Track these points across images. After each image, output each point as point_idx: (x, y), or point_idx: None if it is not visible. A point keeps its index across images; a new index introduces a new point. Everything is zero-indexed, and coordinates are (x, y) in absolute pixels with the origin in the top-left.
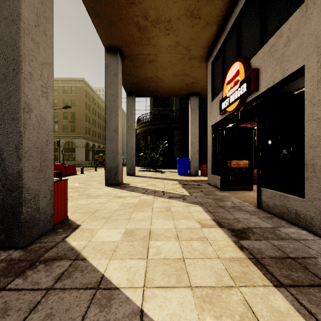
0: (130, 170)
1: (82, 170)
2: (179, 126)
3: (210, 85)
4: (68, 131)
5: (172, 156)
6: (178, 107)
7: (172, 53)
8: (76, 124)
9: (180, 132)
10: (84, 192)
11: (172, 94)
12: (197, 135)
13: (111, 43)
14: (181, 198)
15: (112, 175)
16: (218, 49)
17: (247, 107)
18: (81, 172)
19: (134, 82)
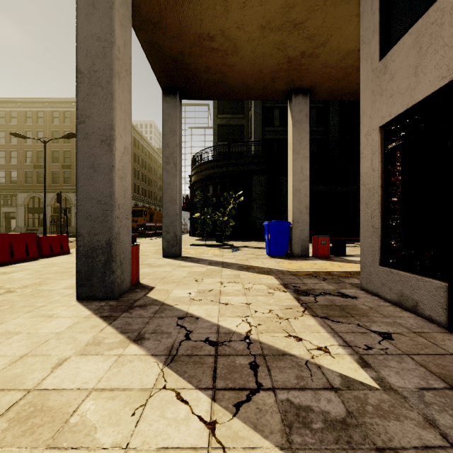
0: (170, 246)
1: None
2: (262, 168)
3: (377, 13)
4: None
5: (250, 220)
6: (260, 138)
7: None
8: None
9: (264, 179)
10: None
11: (256, 90)
12: (306, 175)
13: None
14: None
15: (96, 269)
16: None
17: None
18: None
19: (175, 52)
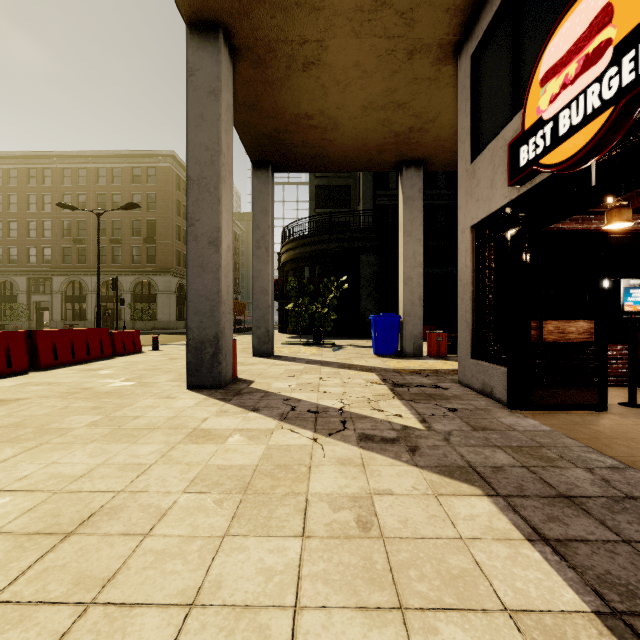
0: (261, 343)
1: (154, 343)
2: (373, 245)
3: (469, 117)
4: (143, 260)
5: (358, 311)
6: (370, 204)
7: (365, 35)
8: (158, 245)
9: (375, 259)
10: (115, 412)
11: (360, 162)
12: (419, 261)
13: (199, 4)
14: (402, 446)
15: (205, 361)
16: (497, 5)
17: (633, 138)
18: (152, 346)
19: (269, 130)
